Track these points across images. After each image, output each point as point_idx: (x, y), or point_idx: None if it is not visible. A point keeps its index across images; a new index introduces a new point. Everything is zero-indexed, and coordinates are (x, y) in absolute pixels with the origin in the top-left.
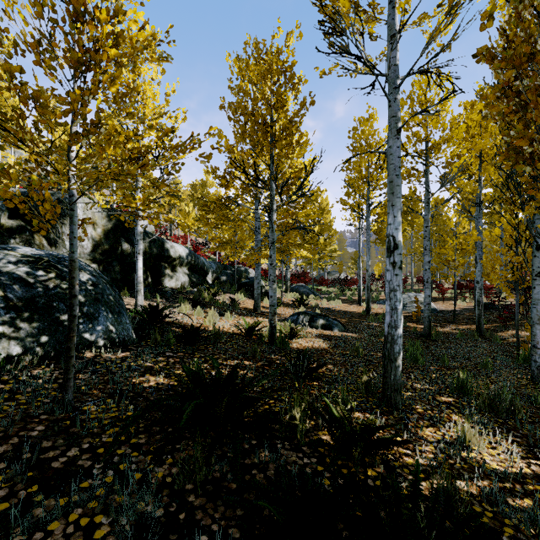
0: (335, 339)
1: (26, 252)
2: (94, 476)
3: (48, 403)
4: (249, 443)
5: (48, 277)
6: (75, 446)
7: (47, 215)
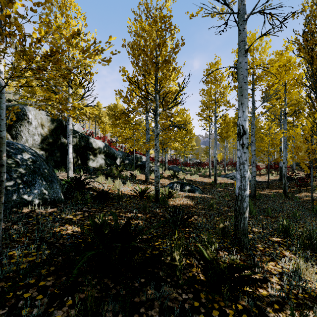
0: (197, 198)
1: None
2: None
3: None
4: (138, 281)
5: None
6: None
7: None
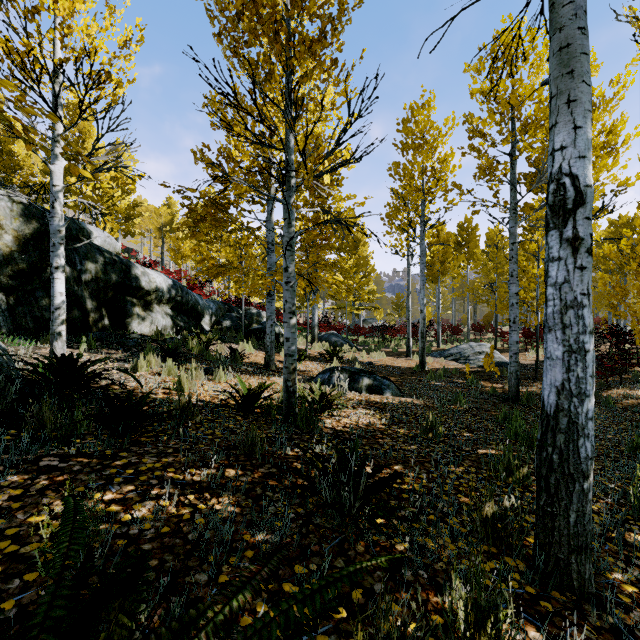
0: (391, 409)
1: None
2: None
3: None
4: None
5: None
6: None
7: None
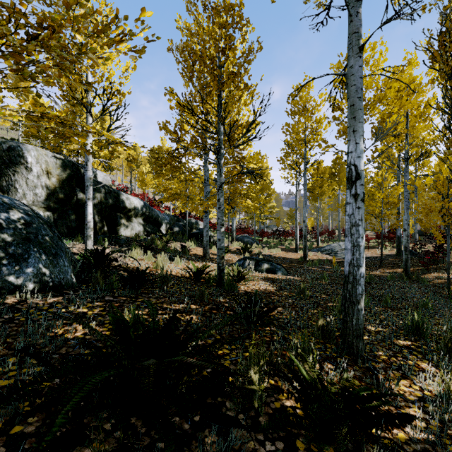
0: (280, 282)
1: None
2: None
3: None
4: (190, 420)
5: None
6: None
7: None
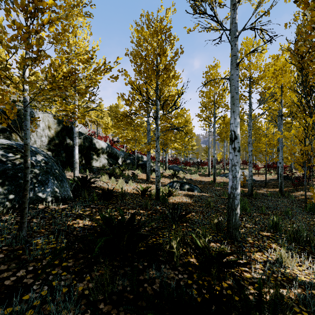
0: (195, 197)
1: (2, 142)
2: (31, 292)
3: (9, 238)
4: (142, 264)
5: (15, 157)
6: (23, 269)
7: (7, 113)
